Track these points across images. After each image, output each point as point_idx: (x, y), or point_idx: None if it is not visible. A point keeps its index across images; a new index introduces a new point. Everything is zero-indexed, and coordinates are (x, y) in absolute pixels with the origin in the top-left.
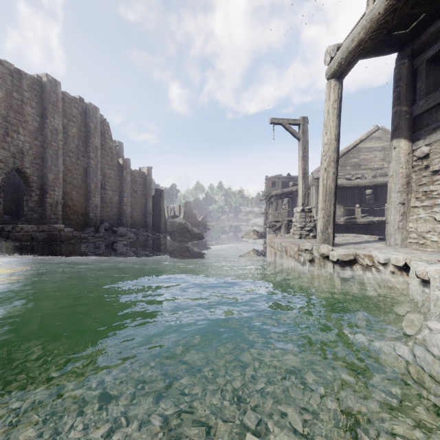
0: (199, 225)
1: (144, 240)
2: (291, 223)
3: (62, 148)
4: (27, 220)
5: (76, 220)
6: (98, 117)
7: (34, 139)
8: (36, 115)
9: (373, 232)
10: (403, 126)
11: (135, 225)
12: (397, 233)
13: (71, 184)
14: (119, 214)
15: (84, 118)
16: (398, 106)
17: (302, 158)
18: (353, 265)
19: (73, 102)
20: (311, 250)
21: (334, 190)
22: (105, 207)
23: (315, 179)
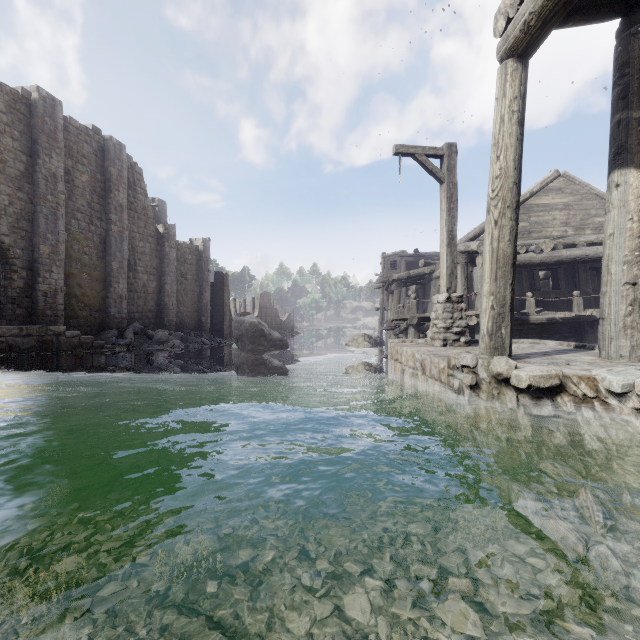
0: (283, 328)
1: (197, 350)
2: (424, 323)
3: (64, 206)
4: (5, 318)
5: (88, 318)
6: (124, 160)
7: (17, 189)
8: (20, 151)
9: (552, 337)
10: (633, 145)
11: (183, 326)
12: (621, 336)
13: (79, 262)
14: (158, 309)
15: (102, 160)
16: (624, 111)
17: (448, 212)
18: (557, 396)
19: (82, 134)
20: (473, 367)
21: (512, 259)
22: (135, 298)
23: (460, 253)
